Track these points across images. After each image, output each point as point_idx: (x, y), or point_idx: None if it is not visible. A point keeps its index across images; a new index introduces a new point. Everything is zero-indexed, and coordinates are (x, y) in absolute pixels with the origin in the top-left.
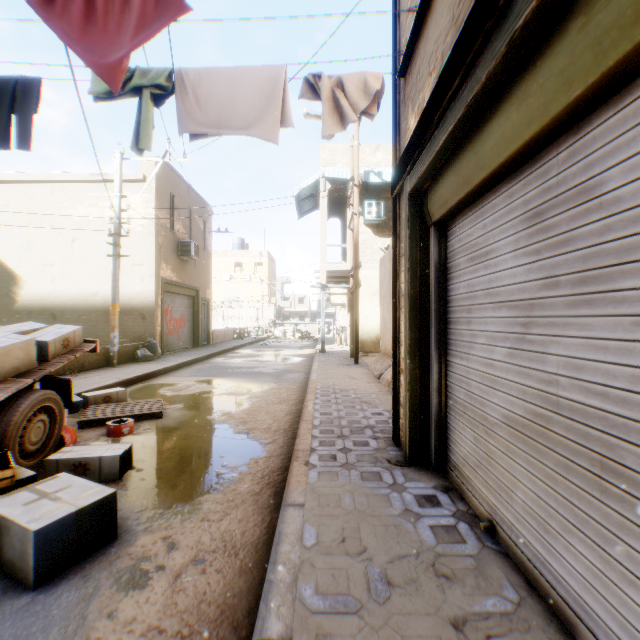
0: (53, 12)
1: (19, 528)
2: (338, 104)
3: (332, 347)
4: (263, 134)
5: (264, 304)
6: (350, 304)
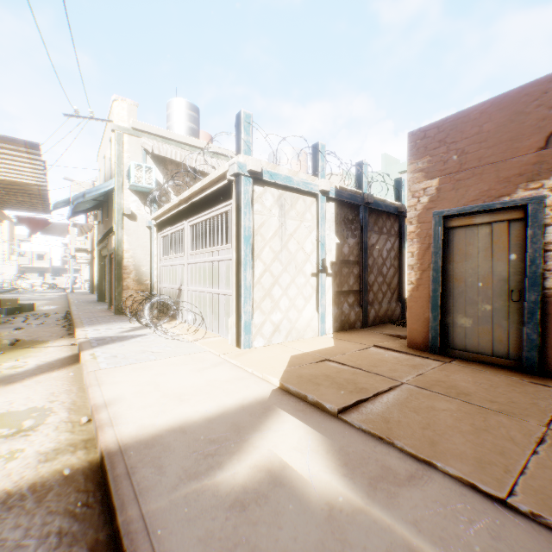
0: (23, 222)
1: (24, 305)
2: (82, 230)
3: (79, 291)
4: (64, 237)
5: (6, 261)
6: (90, 267)
